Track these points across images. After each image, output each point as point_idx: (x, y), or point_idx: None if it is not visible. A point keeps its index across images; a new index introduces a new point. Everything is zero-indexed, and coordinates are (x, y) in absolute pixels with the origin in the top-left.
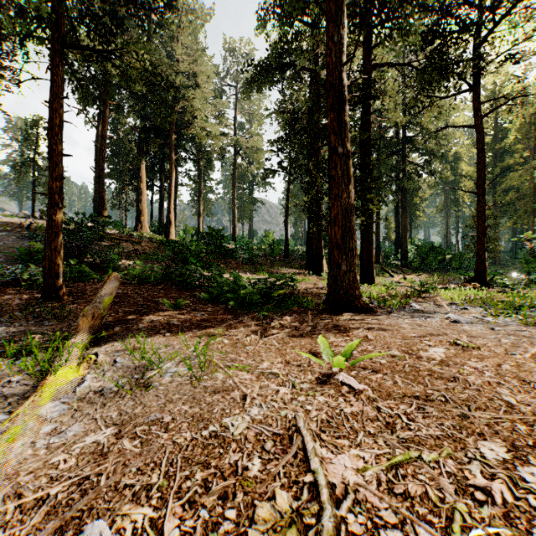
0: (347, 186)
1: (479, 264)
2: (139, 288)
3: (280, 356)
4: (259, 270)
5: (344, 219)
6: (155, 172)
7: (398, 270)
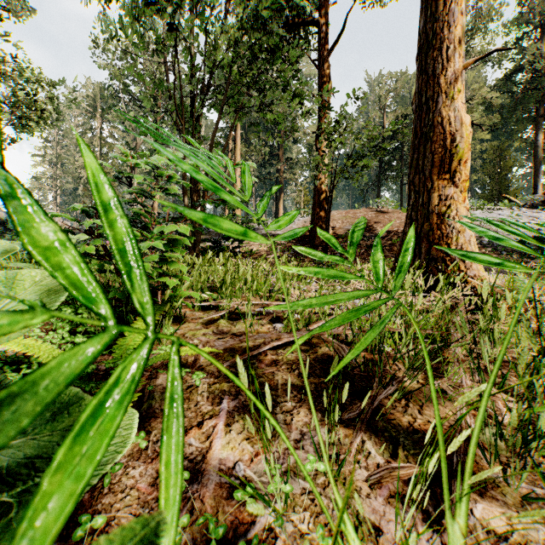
0: None
1: None
2: None
3: None
4: None
5: None
6: None
7: None
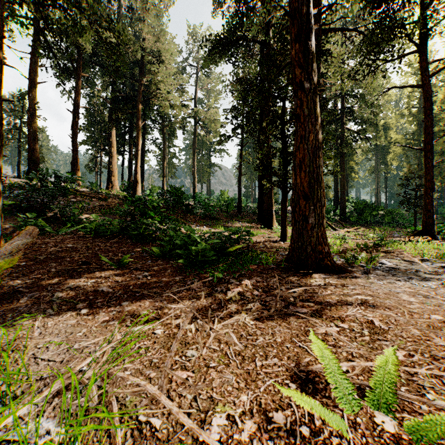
0: (314, 126)
1: (427, 218)
2: (92, 242)
3: (245, 383)
4: (215, 223)
5: (311, 164)
6: (125, 139)
7: (338, 224)
